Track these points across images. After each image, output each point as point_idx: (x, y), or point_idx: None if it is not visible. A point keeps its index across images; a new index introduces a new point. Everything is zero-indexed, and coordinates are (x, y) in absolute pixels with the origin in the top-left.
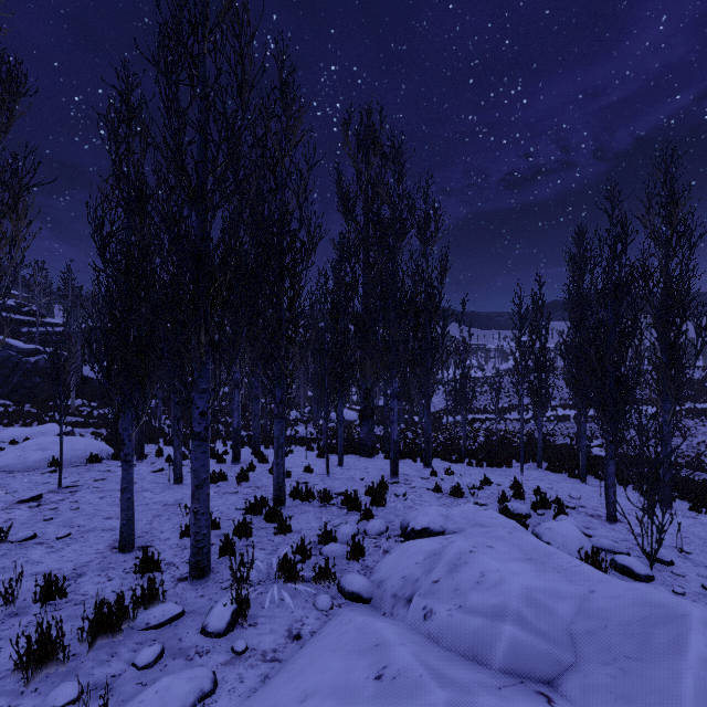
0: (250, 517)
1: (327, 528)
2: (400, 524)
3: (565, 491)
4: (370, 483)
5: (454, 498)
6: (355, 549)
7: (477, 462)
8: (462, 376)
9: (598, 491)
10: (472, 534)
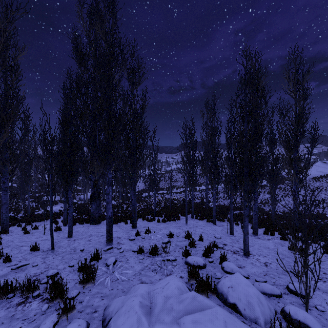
0: None
1: None
2: (103, 314)
3: (210, 233)
4: (88, 253)
5: (152, 257)
6: None
7: (162, 219)
8: (153, 171)
9: (223, 229)
10: None
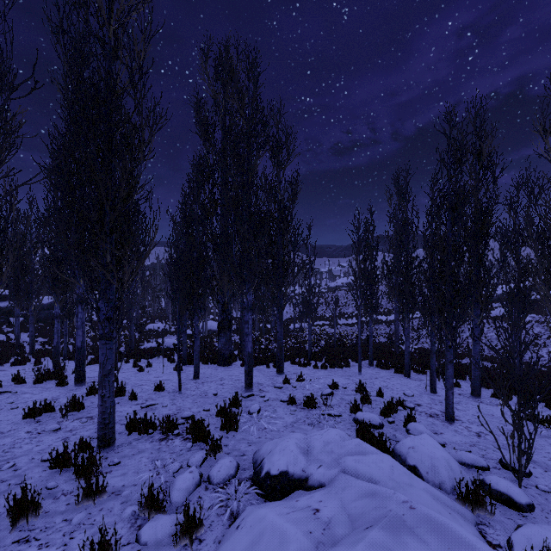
0: (55, 473)
1: (160, 479)
2: (253, 457)
3: (398, 388)
4: (224, 398)
5: (308, 410)
6: (187, 527)
7: (322, 364)
8: (308, 290)
9: (421, 384)
10: (348, 494)
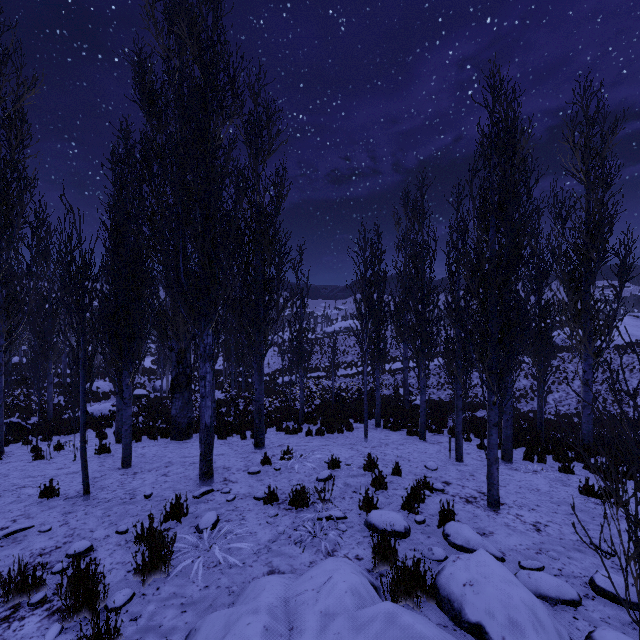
0: None
1: None
2: None
3: (416, 458)
4: (161, 502)
5: (296, 512)
6: None
7: (317, 430)
8: (299, 332)
9: (441, 449)
10: None
